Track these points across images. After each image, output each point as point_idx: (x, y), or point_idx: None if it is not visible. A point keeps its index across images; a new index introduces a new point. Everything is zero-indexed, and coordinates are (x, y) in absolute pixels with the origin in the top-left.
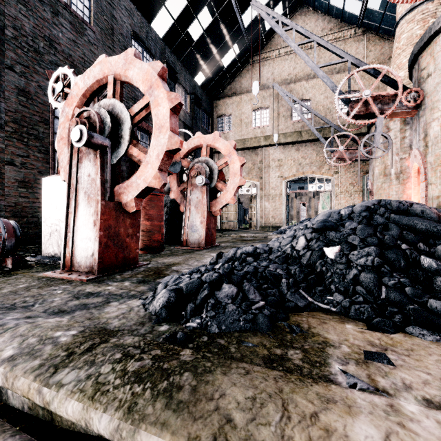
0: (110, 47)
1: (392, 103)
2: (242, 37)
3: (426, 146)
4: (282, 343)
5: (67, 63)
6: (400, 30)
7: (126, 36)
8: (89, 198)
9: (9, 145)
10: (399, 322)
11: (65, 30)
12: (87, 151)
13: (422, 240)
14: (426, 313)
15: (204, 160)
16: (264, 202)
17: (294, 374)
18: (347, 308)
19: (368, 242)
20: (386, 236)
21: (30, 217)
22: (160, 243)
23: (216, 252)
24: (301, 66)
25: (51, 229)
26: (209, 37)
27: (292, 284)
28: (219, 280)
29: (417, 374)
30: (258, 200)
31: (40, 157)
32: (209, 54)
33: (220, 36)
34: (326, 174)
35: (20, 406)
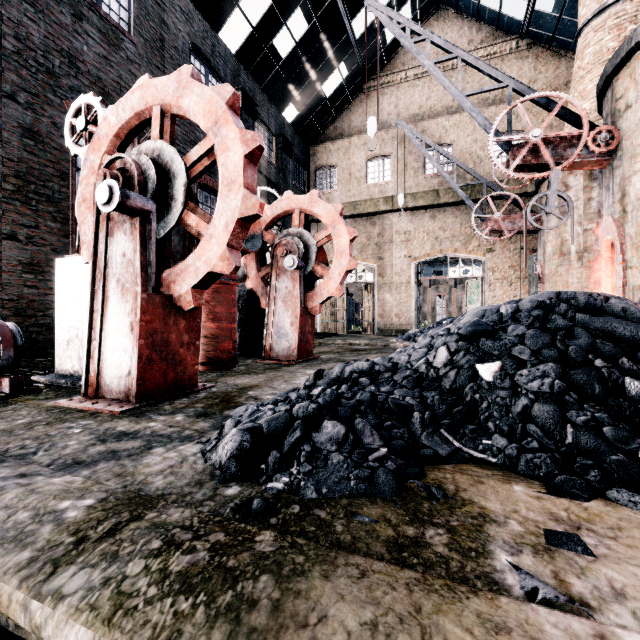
0: (159, 66)
1: (573, 148)
2: (353, 53)
3: (624, 211)
4: (415, 517)
5: (96, 90)
6: (583, 42)
7: (182, 50)
8: (123, 288)
9: (10, 210)
10: (595, 482)
11: (93, 42)
12: (121, 219)
13: (626, 353)
14: (638, 469)
15: (296, 232)
16: (384, 294)
17: (437, 571)
18: (514, 458)
19: (544, 357)
20: (571, 346)
21: (40, 316)
22: (231, 355)
23: (313, 368)
24: (438, 95)
25: (69, 334)
26: (304, 53)
27: (429, 421)
28: (318, 414)
29: (633, 571)
30: (375, 290)
31: (55, 228)
32: (303, 78)
33: (319, 52)
34: (474, 253)
35: (2, 621)
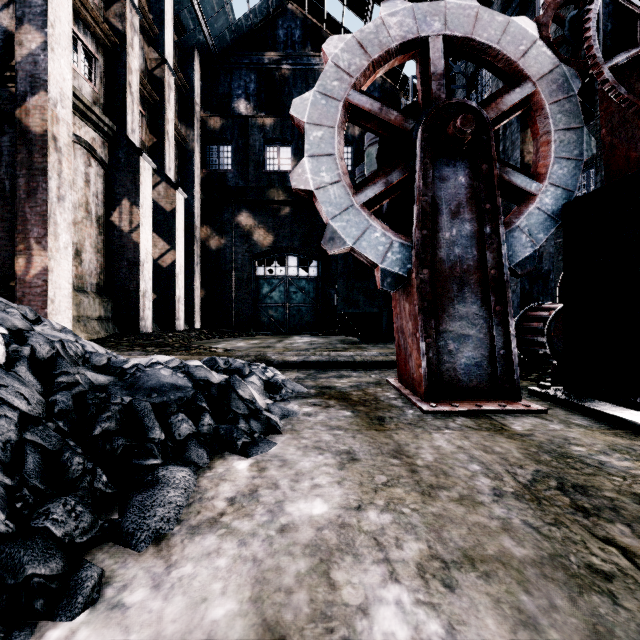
0: None
1: None
2: None
3: None
4: None
5: None
6: None
7: None
8: None
9: None
10: None
11: None
12: None
13: None
14: None
15: None
16: None
17: None
18: None
19: None
20: None
21: None
22: None
23: None
24: None
25: None
26: None
27: None
28: None
29: None
30: None
31: None
32: None
33: None
34: None
35: None
